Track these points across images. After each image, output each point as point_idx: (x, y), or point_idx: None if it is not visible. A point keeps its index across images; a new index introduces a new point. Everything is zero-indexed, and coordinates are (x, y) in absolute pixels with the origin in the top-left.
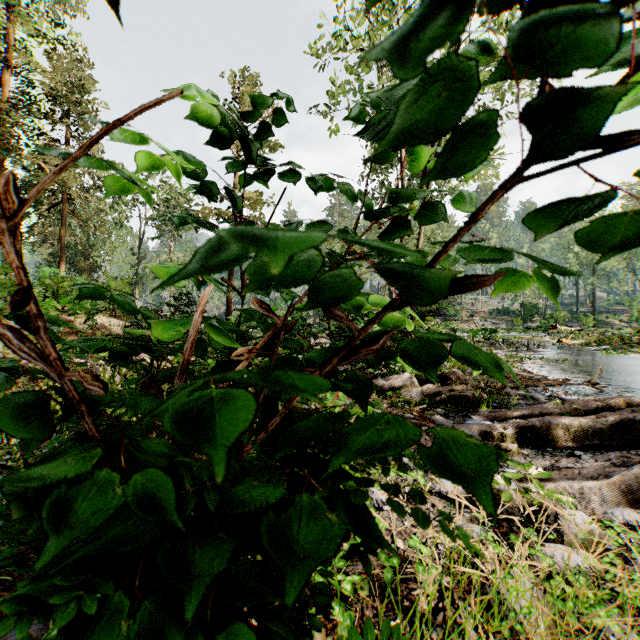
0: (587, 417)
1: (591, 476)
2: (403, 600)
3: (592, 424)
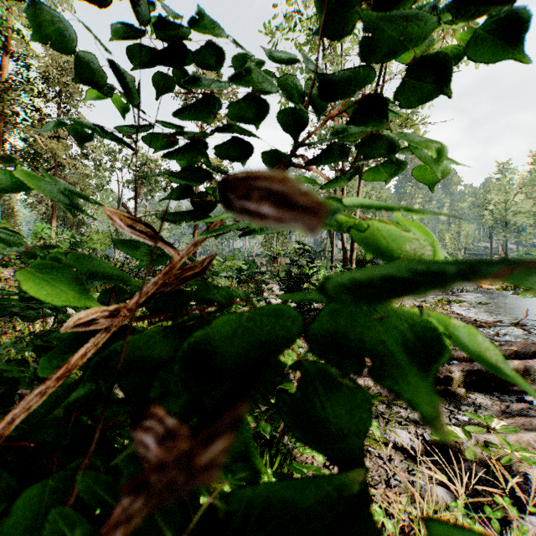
0: (529, 360)
1: None
2: None
3: None
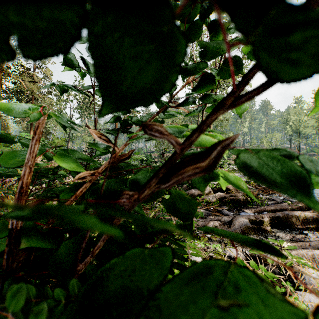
0: (307, 211)
1: (316, 247)
2: None
3: (311, 215)
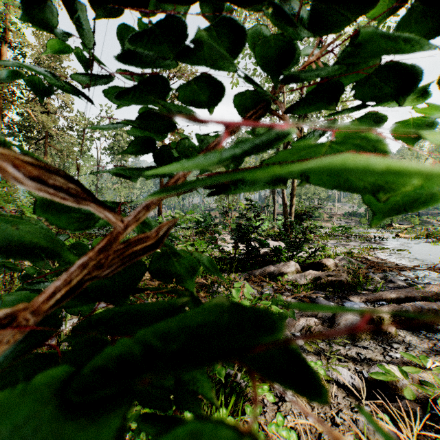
0: None
1: None
2: None
3: None
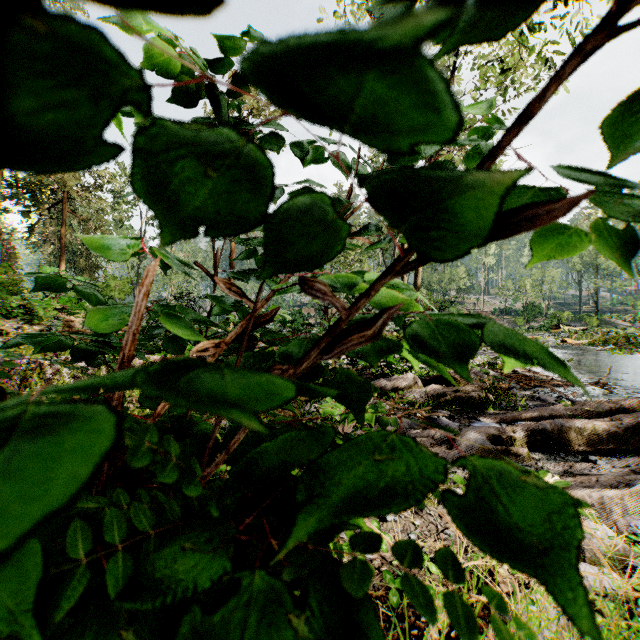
0: (600, 420)
1: (610, 484)
2: (410, 627)
3: (606, 427)
